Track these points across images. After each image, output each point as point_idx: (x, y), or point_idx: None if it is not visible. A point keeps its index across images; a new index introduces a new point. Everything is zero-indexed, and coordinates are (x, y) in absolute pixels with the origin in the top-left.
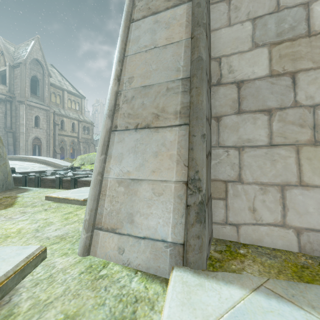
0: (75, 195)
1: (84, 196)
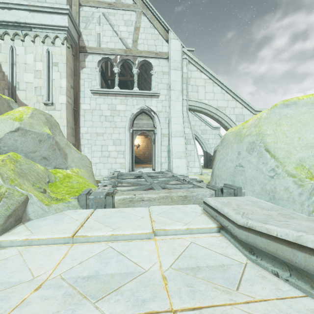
0: (193, 176)
1: (191, 175)
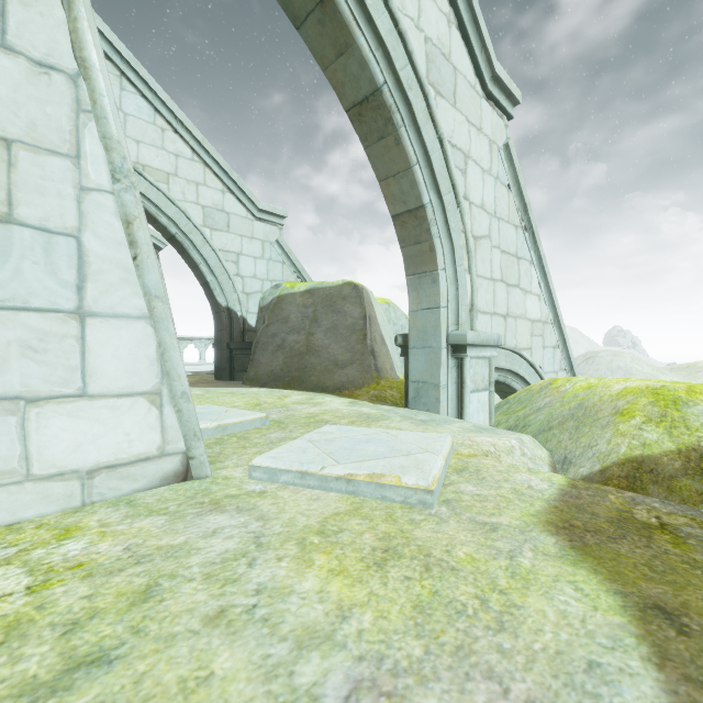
0: None
1: None
